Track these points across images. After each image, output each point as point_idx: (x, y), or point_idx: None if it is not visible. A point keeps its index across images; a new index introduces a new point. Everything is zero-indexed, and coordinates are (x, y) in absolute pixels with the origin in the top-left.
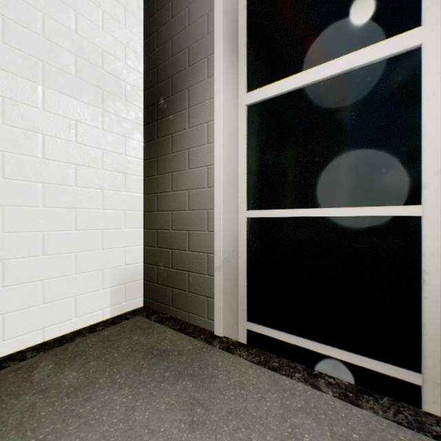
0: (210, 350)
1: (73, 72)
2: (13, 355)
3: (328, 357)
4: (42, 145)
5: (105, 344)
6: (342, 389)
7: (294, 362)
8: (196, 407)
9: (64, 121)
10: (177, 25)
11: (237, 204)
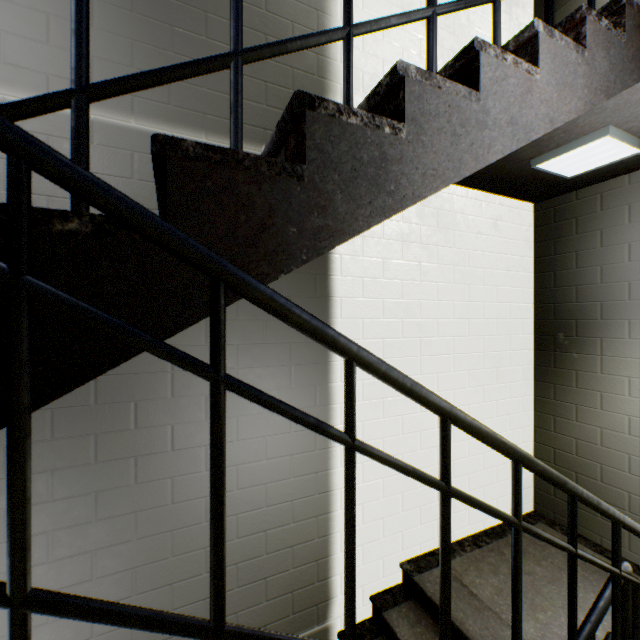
0: None
1: (495, 332)
2: (474, 536)
3: None
4: (482, 393)
5: (537, 547)
6: None
7: None
8: None
9: (491, 371)
10: (583, 277)
11: None
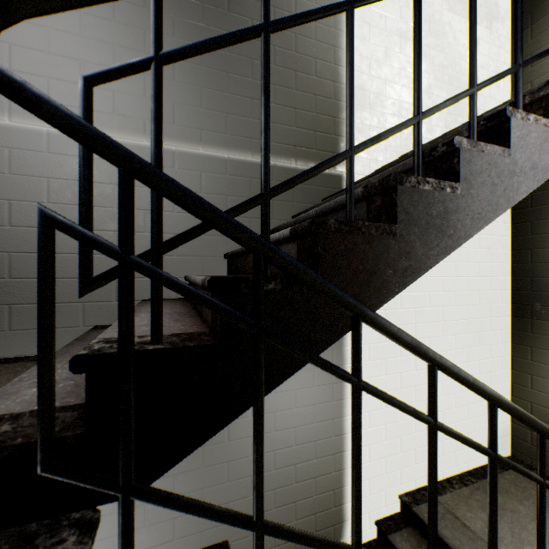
0: None
1: (477, 302)
2: (460, 475)
3: None
4: (466, 354)
5: (518, 488)
6: None
7: None
8: None
9: (474, 335)
10: None
11: None
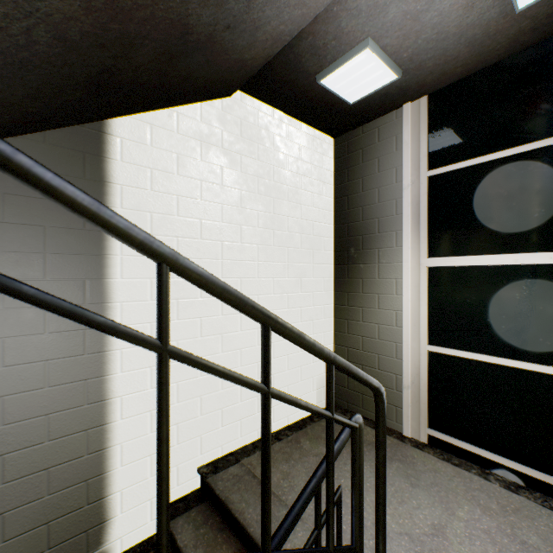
0: (404, 446)
1: (299, 246)
2: (278, 431)
3: (497, 463)
4: (287, 300)
5: None
6: (506, 483)
7: (470, 463)
8: (410, 477)
9: (295, 281)
10: (367, 198)
11: (419, 339)
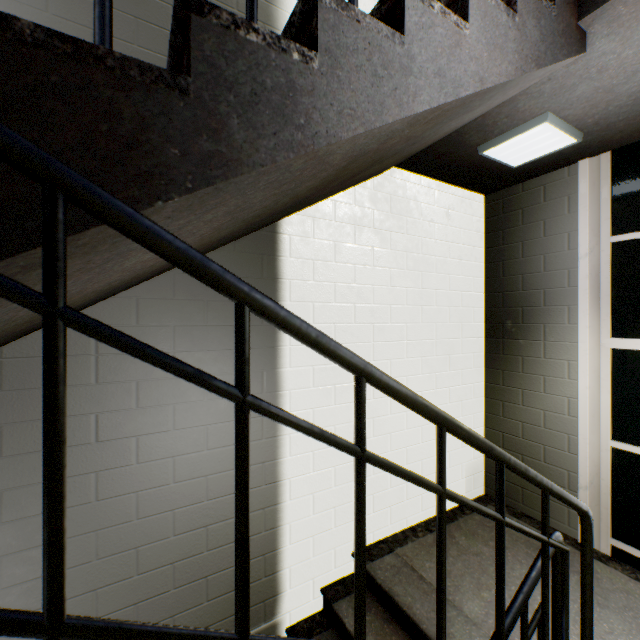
0: None
1: (447, 320)
2: (427, 521)
3: None
4: (435, 380)
5: (486, 528)
6: None
7: None
8: (596, 595)
9: (444, 358)
10: (528, 266)
11: (598, 432)
